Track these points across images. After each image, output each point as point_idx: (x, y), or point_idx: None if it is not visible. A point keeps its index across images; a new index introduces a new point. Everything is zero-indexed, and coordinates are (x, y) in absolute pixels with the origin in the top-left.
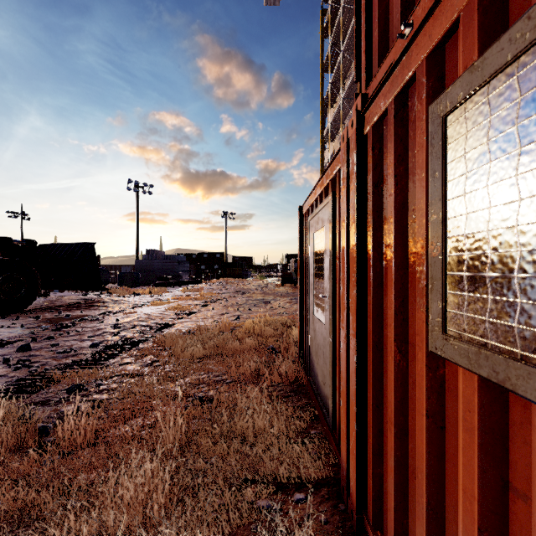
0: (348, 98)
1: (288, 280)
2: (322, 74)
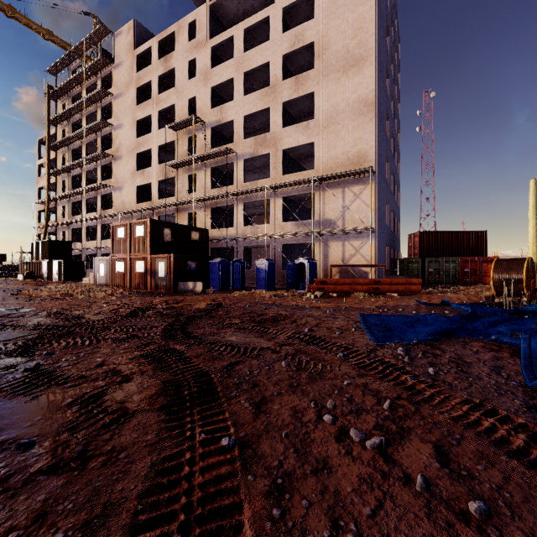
0: (75, 165)
1: (31, 277)
2: (49, 131)
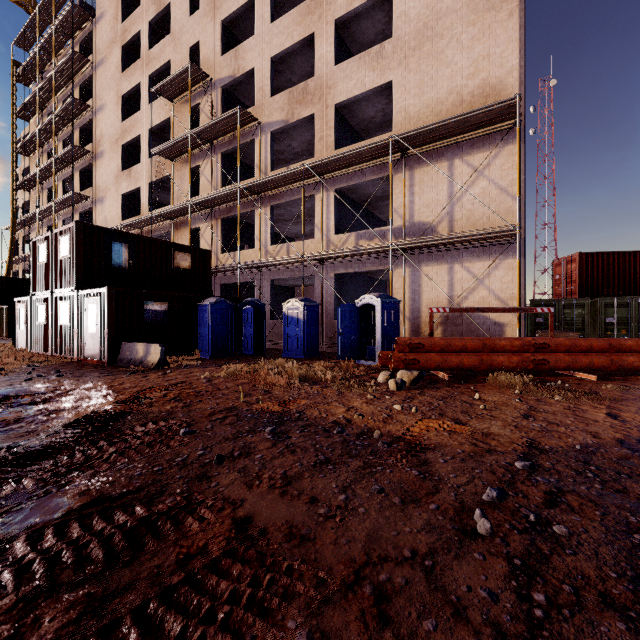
0: (46, 171)
1: None
2: (15, 125)
